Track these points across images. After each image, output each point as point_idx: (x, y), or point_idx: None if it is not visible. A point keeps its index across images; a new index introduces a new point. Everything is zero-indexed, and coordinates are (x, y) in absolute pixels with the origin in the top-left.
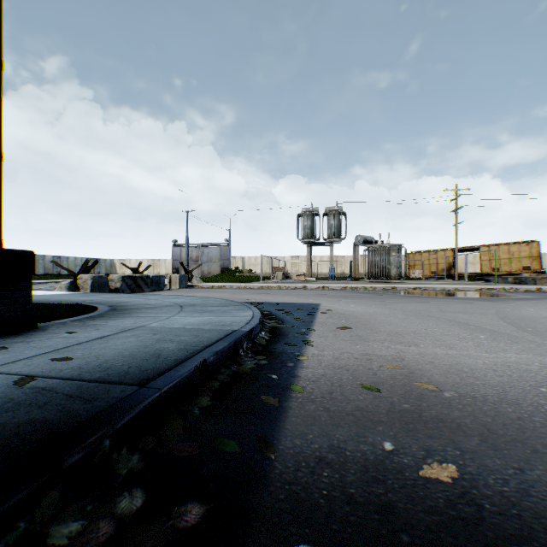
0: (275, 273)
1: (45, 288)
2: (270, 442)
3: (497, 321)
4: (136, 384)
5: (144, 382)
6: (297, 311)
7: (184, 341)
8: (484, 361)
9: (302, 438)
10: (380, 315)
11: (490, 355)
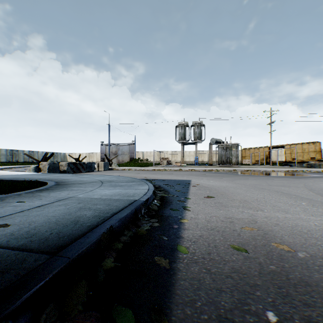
0: (162, 161)
1: (22, 170)
2: (163, 311)
3: (308, 192)
4: (50, 251)
5: (57, 249)
6: (176, 185)
7: (98, 209)
8: (314, 224)
9: (192, 306)
10: (231, 188)
11: (316, 218)
